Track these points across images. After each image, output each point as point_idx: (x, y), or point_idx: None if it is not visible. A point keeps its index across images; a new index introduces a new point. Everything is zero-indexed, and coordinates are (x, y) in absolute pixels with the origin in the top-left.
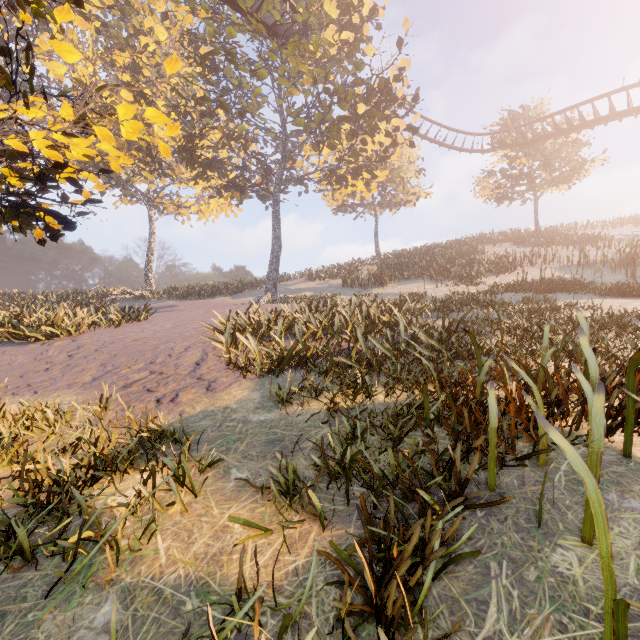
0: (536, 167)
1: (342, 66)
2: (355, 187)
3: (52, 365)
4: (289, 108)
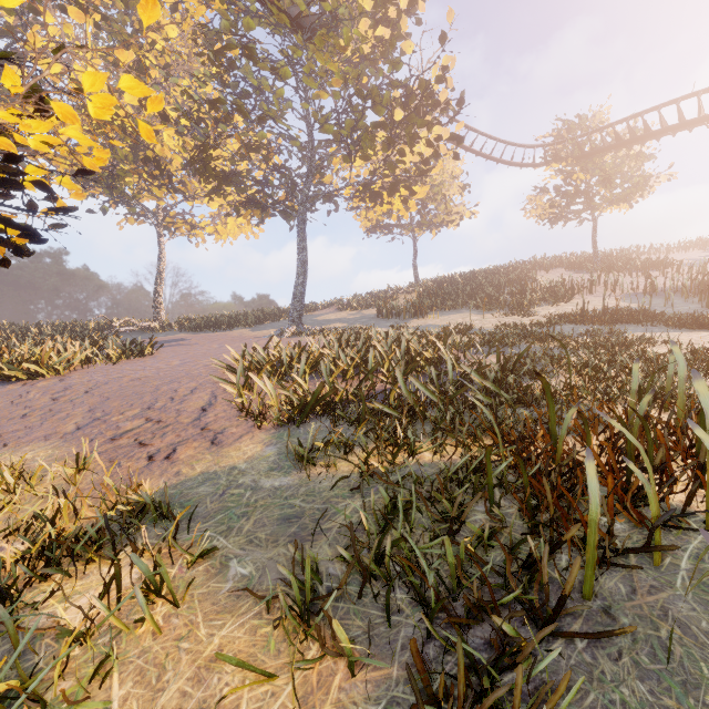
0: (595, 183)
1: (377, 68)
2: (391, 205)
3: (31, 410)
4: (316, 112)
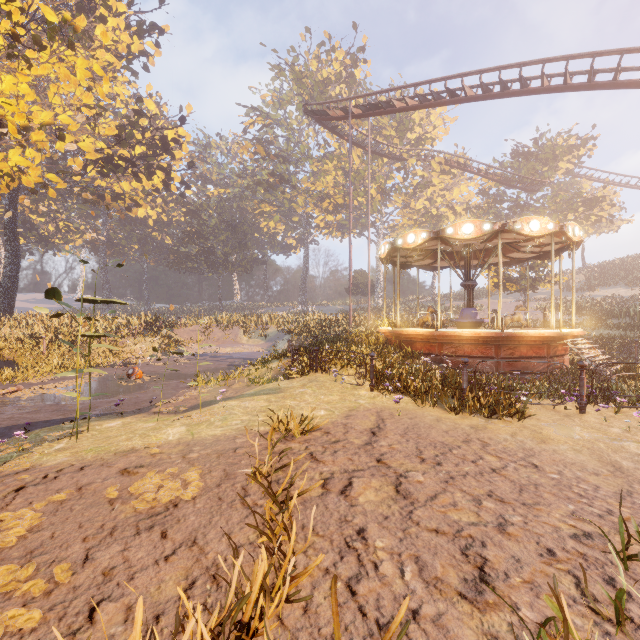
0: None
1: None
2: None
3: None
4: None
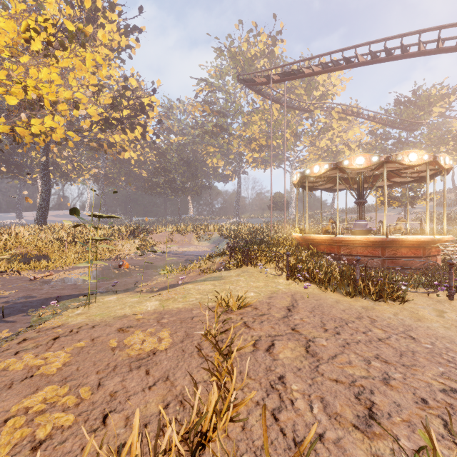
0: None
1: None
2: None
3: None
4: None
